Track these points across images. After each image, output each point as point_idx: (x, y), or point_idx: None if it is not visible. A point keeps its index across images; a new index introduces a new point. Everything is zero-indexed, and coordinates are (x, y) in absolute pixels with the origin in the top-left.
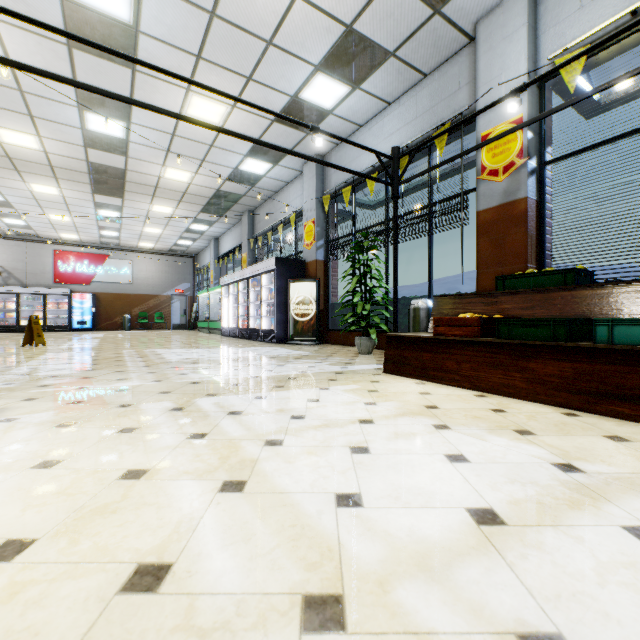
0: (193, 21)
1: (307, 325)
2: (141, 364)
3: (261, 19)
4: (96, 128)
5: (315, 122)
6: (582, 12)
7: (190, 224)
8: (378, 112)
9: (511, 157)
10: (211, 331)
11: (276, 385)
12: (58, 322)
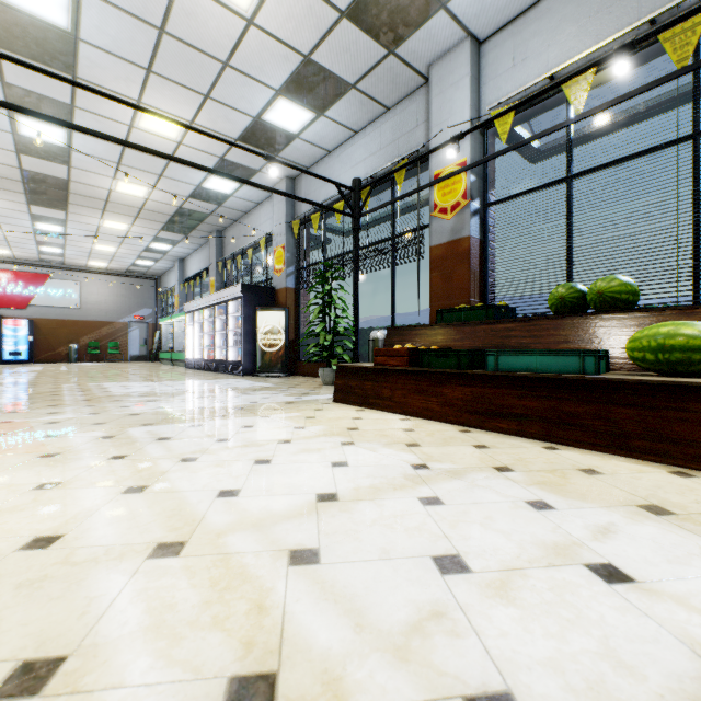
0: (140, 35)
1: (276, 356)
2: (81, 398)
3: (215, 41)
4: (31, 133)
5: (282, 144)
6: (514, 70)
7: (150, 243)
8: (346, 139)
9: (457, 197)
10: (175, 363)
11: (219, 415)
12: None
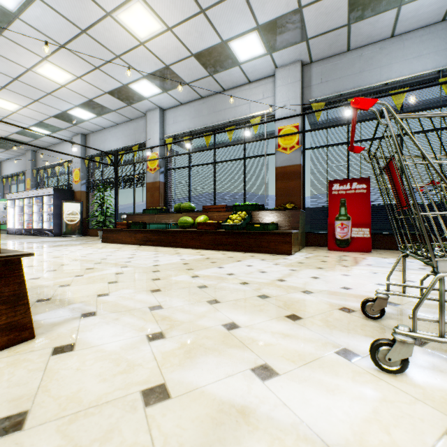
0: (2, 78)
1: (75, 226)
2: None
3: (44, 87)
4: None
5: (78, 122)
6: (174, 125)
7: None
8: (113, 125)
9: (156, 166)
10: None
11: (52, 247)
12: None
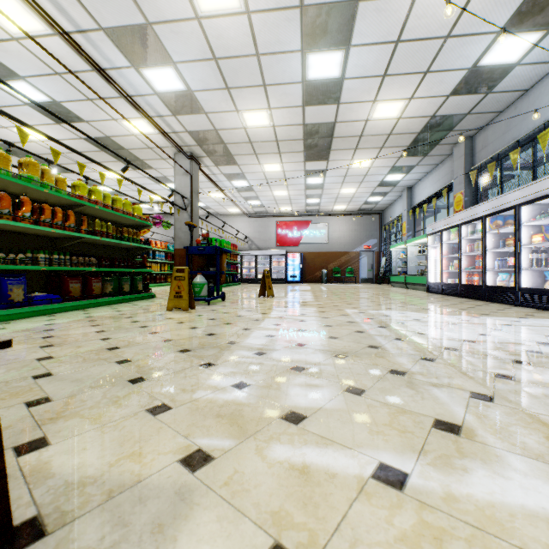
0: None
1: None
2: (407, 349)
3: None
4: (314, 75)
5: None
6: None
7: (385, 176)
8: None
9: None
10: (408, 286)
11: None
12: (278, 276)
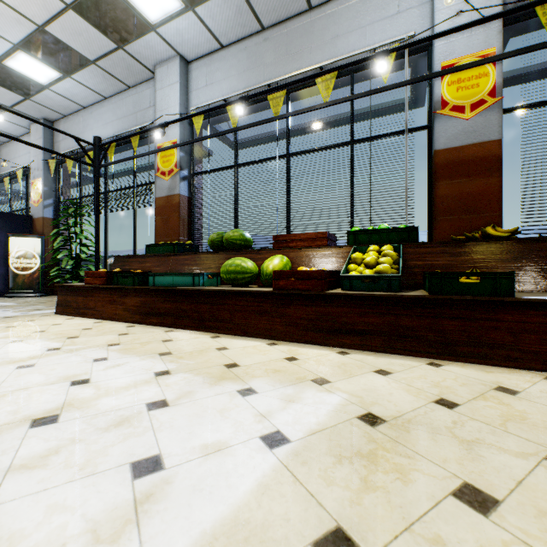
0: None
1: (30, 278)
2: None
3: None
4: None
5: (32, 90)
6: (207, 88)
7: None
8: (98, 101)
9: (172, 166)
10: None
11: None
12: None
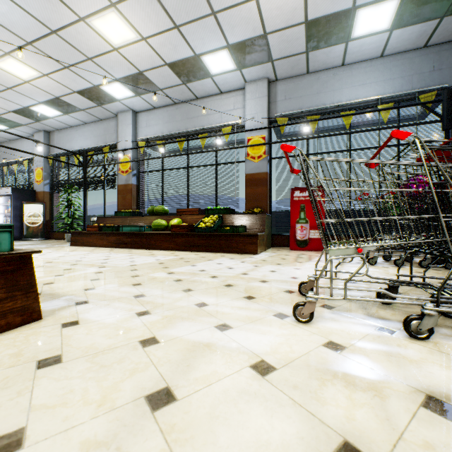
0: None
1: (37, 229)
2: None
3: (5, 81)
4: None
5: (42, 119)
6: (147, 128)
7: None
8: (81, 124)
9: (128, 168)
10: None
11: None
12: None
